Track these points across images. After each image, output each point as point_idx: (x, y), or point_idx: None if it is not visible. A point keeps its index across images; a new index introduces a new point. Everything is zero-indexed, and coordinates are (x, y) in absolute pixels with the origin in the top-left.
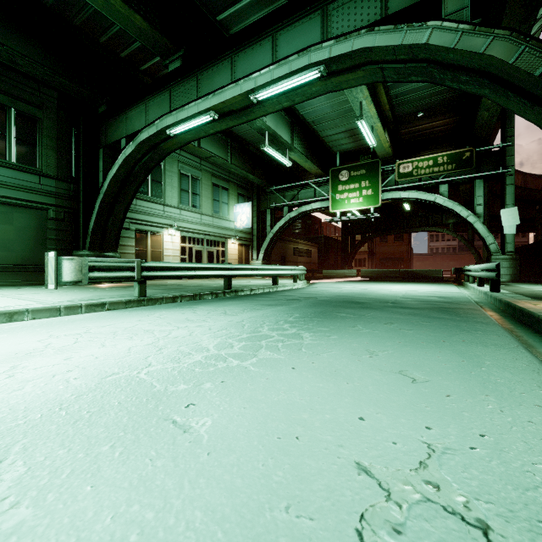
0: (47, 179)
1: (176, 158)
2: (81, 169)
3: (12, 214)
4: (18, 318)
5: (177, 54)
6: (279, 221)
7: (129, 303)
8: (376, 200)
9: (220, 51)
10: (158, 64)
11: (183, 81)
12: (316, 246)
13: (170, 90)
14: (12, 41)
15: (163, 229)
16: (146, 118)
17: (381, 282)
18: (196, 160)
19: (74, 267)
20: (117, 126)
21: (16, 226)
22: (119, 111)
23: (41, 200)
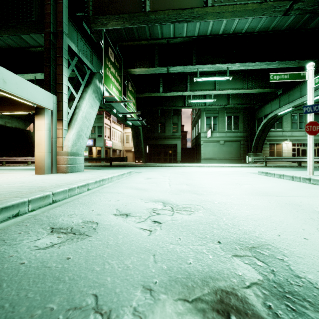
0: (240, 132)
1: None
2: (250, 127)
3: (232, 144)
4: (242, 167)
5: (280, 89)
6: None
7: (262, 167)
8: None
9: (295, 85)
10: None
11: (283, 95)
12: None
13: (279, 98)
14: (234, 102)
15: (281, 142)
16: (271, 108)
17: None
18: None
19: (251, 158)
20: (261, 111)
21: (233, 147)
22: (262, 106)
23: (239, 139)
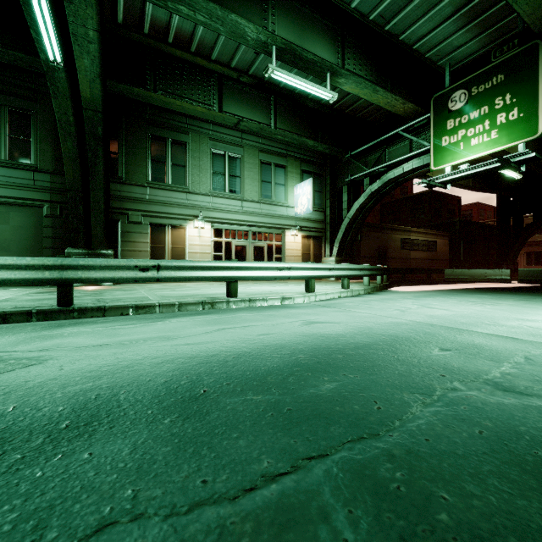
0: (41, 174)
1: (206, 135)
2: None
3: (8, 214)
4: None
5: None
6: (357, 200)
7: None
8: (530, 126)
9: None
10: (129, 4)
11: None
12: (445, 235)
13: None
14: None
15: (186, 222)
16: None
17: (539, 295)
18: (235, 134)
19: None
20: None
21: (13, 225)
22: None
23: (34, 197)
